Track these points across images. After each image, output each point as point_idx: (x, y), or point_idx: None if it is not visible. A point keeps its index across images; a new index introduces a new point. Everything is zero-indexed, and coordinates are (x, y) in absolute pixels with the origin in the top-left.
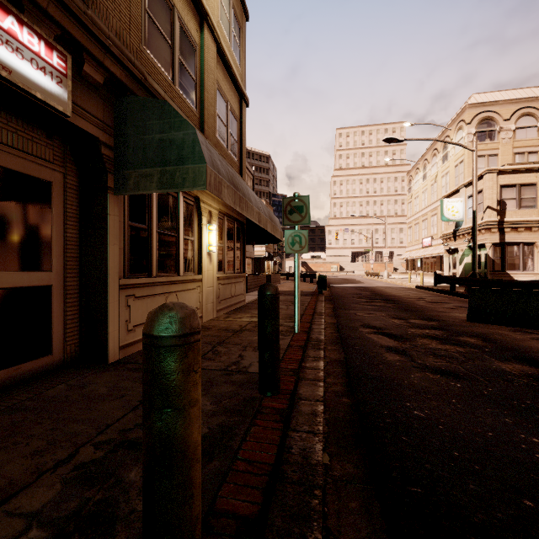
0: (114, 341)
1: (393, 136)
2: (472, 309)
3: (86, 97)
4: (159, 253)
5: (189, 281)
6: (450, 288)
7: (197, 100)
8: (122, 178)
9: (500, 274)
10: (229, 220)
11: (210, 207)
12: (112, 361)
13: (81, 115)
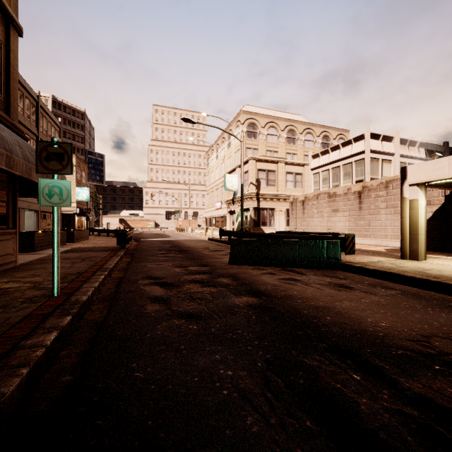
0: None
1: (189, 118)
2: (232, 255)
3: None
4: None
5: None
6: (228, 239)
7: None
8: None
9: (258, 229)
10: None
11: None
12: None
13: None
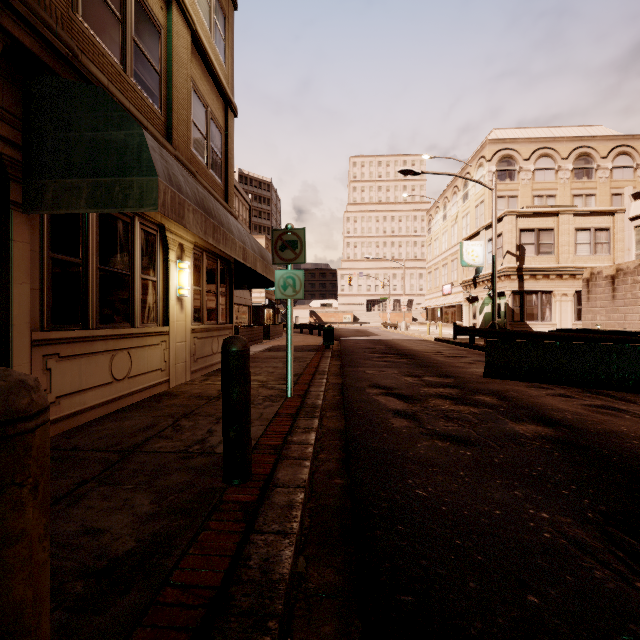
0: None
1: (410, 168)
2: (489, 363)
3: None
4: (102, 296)
5: (148, 335)
6: (469, 340)
7: (162, 99)
8: (35, 189)
9: (519, 325)
10: (210, 257)
11: (181, 239)
12: None
13: None
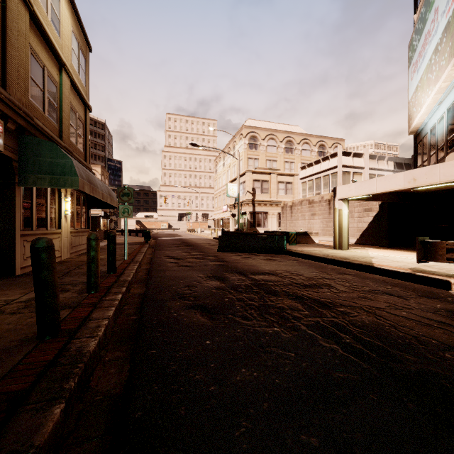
0: (18, 264)
1: (195, 143)
2: (220, 246)
3: (7, 138)
4: (37, 216)
5: (54, 233)
6: None
7: (57, 118)
8: (24, 178)
9: (253, 229)
10: (78, 192)
11: None
12: (17, 275)
13: (5, 148)
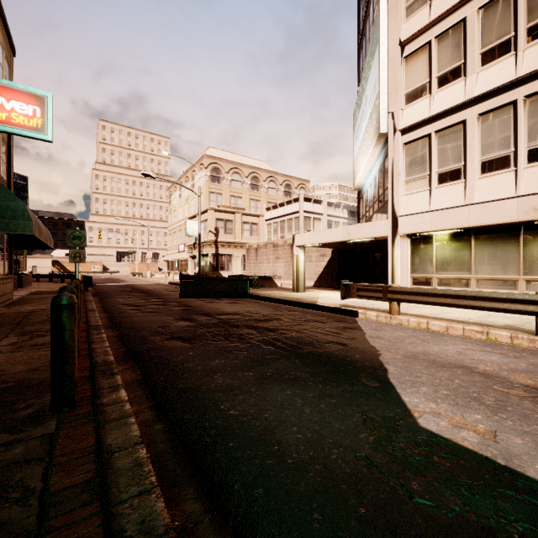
0: None
1: (149, 173)
2: (182, 291)
3: None
4: None
5: None
6: None
7: None
8: None
9: (216, 273)
10: None
11: None
12: None
13: None
